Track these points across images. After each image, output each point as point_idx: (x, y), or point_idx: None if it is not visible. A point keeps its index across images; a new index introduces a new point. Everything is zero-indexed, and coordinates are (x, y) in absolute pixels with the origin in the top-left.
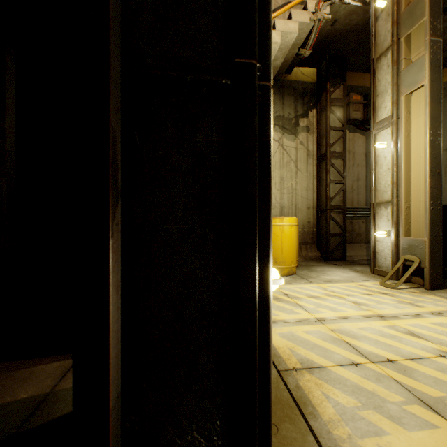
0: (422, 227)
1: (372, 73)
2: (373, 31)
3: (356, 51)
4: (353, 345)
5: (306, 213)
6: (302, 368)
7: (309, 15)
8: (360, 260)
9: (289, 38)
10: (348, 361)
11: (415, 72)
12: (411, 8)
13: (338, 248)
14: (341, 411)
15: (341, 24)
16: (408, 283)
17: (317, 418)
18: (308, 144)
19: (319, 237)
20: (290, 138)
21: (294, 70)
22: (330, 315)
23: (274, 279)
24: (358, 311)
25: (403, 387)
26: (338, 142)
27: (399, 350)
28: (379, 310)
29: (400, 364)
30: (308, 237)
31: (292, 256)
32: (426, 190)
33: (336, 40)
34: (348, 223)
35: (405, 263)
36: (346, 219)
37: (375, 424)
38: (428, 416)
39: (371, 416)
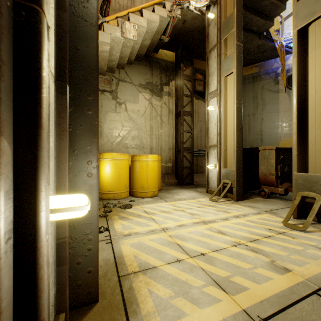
0: (233, 161)
1: (206, 60)
2: (207, 33)
3: (199, 45)
4: (181, 246)
5: (168, 152)
6: (139, 271)
7: (167, 12)
8: (201, 184)
9: (153, 26)
10: (174, 259)
11: (229, 63)
12: (227, 21)
13: (188, 177)
14: (158, 303)
15: (188, 24)
16: (226, 198)
17: (137, 314)
18: (169, 105)
19: (177, 169)
20: (157, 99)
21: (160, 51)
22: (172, 224)
23: (79, 206)
24: (191, 219)
25: (206, 273)
26: (188, 104)
27: (210, 245)
28: (205, 217)
29: (208, 255)
30: (169, 169)
31: (154, 183)
32: (234, 138)
33: (186, 35)
34: (195, 160)
35: (224, 185)
36: (194, 157)
37: (180, 308)
38: (216, 293)
39: (179, 302)
